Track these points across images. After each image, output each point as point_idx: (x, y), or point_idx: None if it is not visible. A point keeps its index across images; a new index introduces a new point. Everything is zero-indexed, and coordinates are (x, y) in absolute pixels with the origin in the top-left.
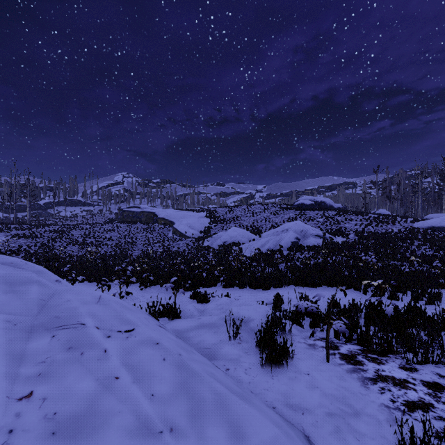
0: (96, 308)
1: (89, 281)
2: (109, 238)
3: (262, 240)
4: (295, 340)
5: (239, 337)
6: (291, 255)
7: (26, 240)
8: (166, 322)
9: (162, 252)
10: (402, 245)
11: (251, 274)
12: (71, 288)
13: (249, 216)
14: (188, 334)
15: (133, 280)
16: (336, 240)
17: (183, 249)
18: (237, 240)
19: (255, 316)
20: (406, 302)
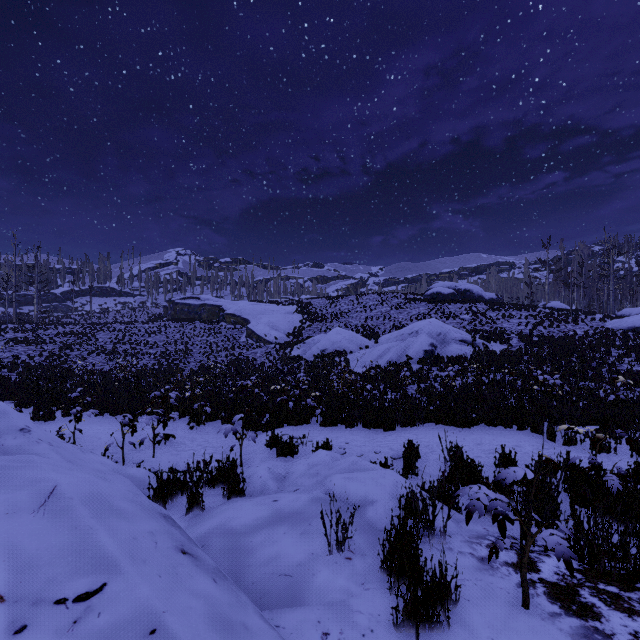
0: (29, 526)
1: (111, 414)
2: (152, 344)
3: (380, 348)
4: (452, 548)
5: (348, 546)
6: (425, 371)
7: (28, 348)
8: (216, 506)
9: (230, 364)
10: (593, 355)
11: (364, 403)
12: (3, 465)
13: (359, 311)
14: (252, 538)
15: (175, 416)
16: (491, 347)
17: (261, 360)
18: (342, 347)
19: (376, 494)
20: (623, 456)
